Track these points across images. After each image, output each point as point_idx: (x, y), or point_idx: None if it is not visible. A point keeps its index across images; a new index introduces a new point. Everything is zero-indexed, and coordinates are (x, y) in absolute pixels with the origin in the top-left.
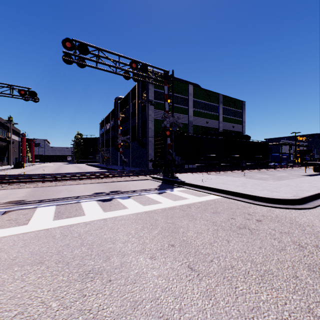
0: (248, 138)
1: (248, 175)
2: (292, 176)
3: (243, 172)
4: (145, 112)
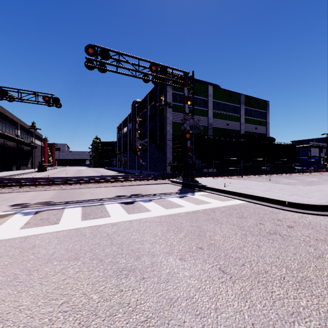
0: (273, 141)
1: (274, 179)
2: (323, 181)
3: (268, 177)
4: (163, 115)
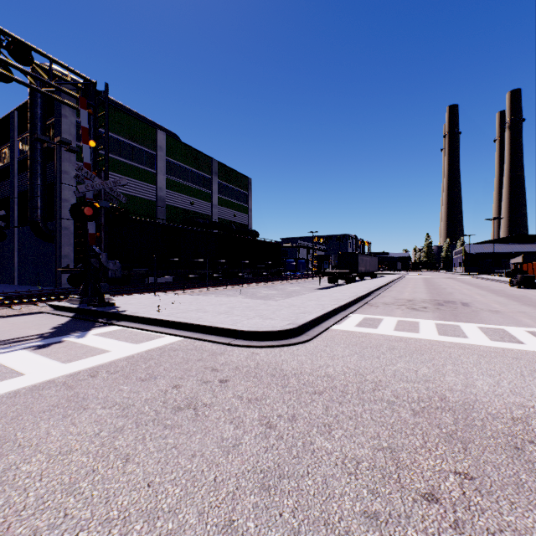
0: (256, 235)
1: (250, 291)
2: (304, 291)
3: (245, 288)
4: (54, 165)
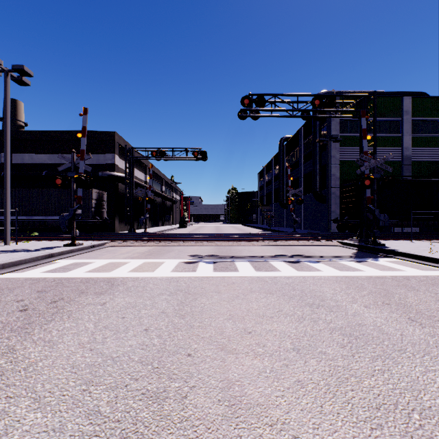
0: None
1: None
2: None
3: None
4: (325, 153)
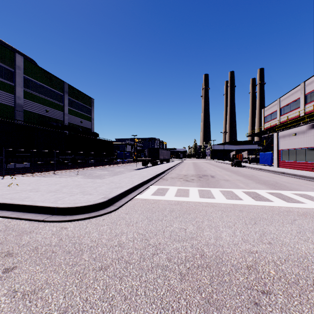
0: (97, 136)
1: (88, 172)
2: (126, 171)
3: (85, 170)
4: None
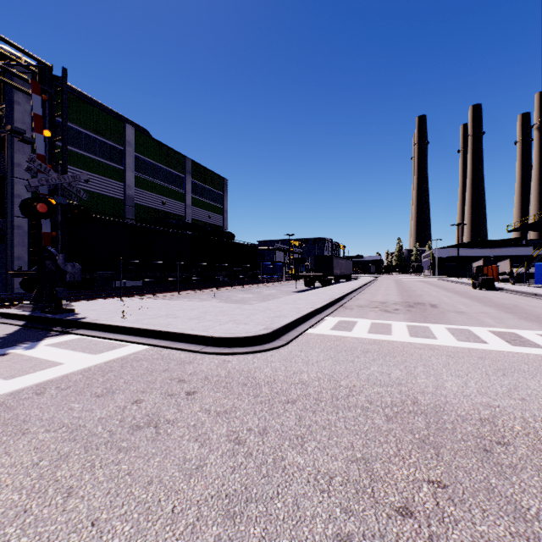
0: (232, 238)
1: (225, 295)
2: (281, 294)
3: (219, 291)
4: (5, 156)
